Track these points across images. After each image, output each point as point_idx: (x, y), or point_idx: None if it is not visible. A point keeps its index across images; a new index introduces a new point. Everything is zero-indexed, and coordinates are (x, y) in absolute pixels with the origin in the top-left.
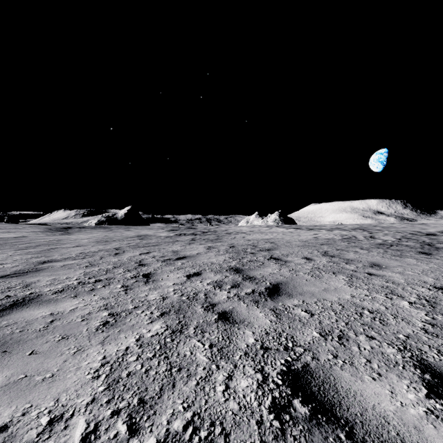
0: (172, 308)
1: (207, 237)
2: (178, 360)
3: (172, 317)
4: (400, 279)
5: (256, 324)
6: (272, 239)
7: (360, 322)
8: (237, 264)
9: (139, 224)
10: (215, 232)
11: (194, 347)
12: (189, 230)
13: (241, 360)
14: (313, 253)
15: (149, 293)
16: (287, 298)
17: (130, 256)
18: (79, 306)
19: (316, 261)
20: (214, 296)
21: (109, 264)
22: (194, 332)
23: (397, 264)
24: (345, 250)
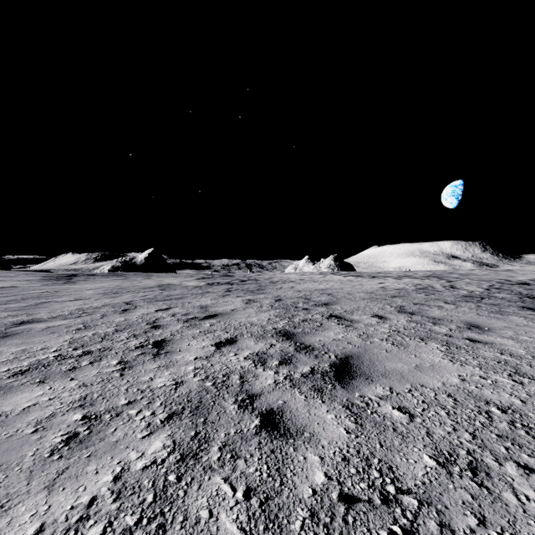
0: (188, 404)
1: (246, 287)
2: (184, 534)
3: (184, 423)
4: (518, 349)
5: (324, 437)
6: (328, 290)
7: (494, 431)
8: (286, 326)
9: (163, 271)
10: (257, 280)
11: (217, 497)
12: (224, 278)
13: (304, 533)
14: (385, 309)
15: (157, 375)
16: (365, 383)
17: (142, 314)
18: (40, 402)
19: (392, 320)
20: (254, 380)
21: (109, 326)
22: (218, 458)
23: (503, 325)
24: (426, 305)
